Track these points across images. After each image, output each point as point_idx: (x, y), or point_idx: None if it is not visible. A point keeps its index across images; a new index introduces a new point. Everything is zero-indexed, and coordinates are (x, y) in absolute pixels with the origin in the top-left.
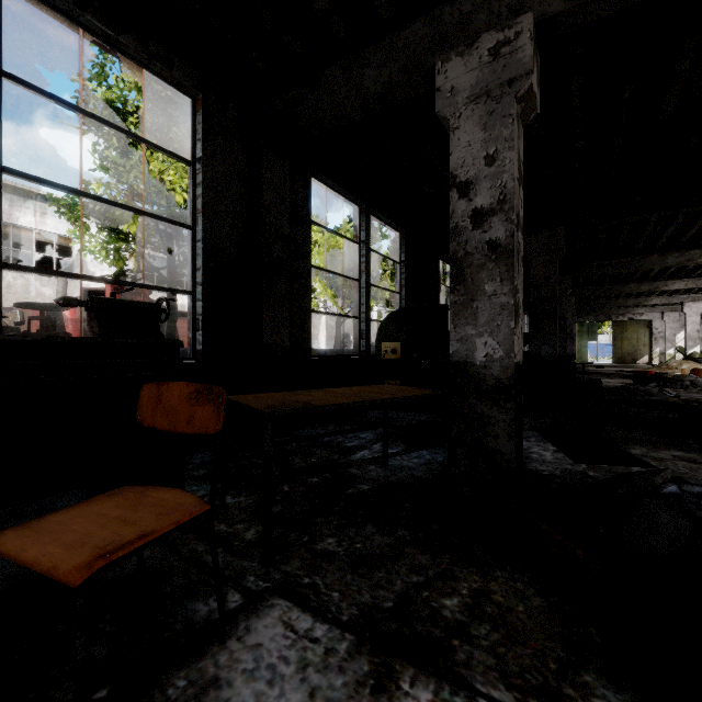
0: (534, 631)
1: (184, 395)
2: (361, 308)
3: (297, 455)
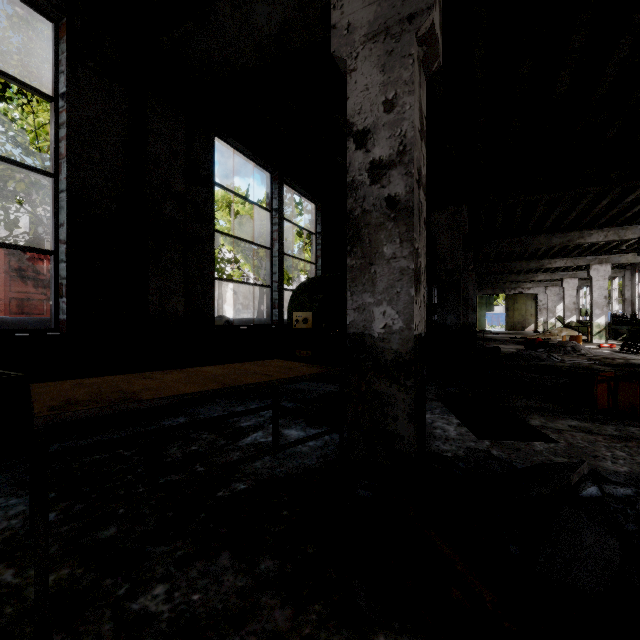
0: None
1: None
2: (273, 277)
3: (177, 442)
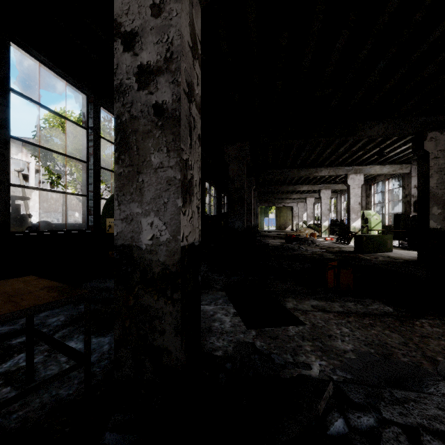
0: None
1: None
2: (89, 187)
3: None
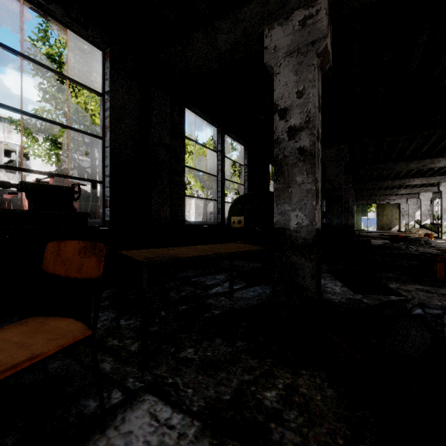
0: (328, 414)
1: (76, 250)
2: (218, 194)
3: (173, 291)
